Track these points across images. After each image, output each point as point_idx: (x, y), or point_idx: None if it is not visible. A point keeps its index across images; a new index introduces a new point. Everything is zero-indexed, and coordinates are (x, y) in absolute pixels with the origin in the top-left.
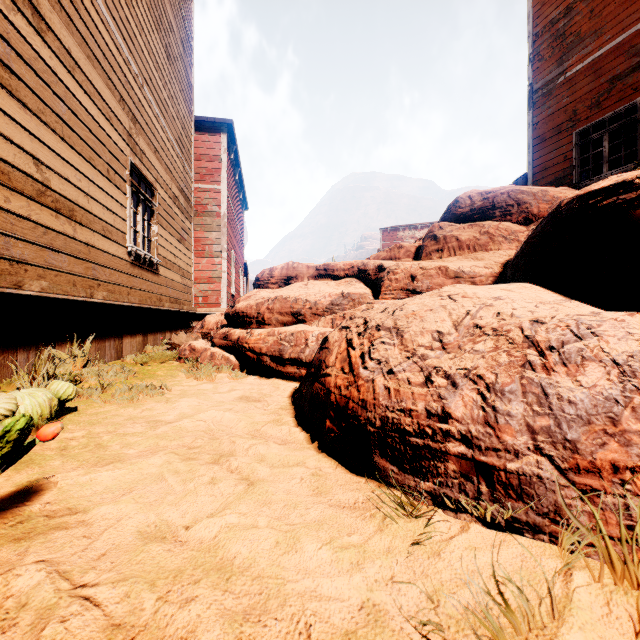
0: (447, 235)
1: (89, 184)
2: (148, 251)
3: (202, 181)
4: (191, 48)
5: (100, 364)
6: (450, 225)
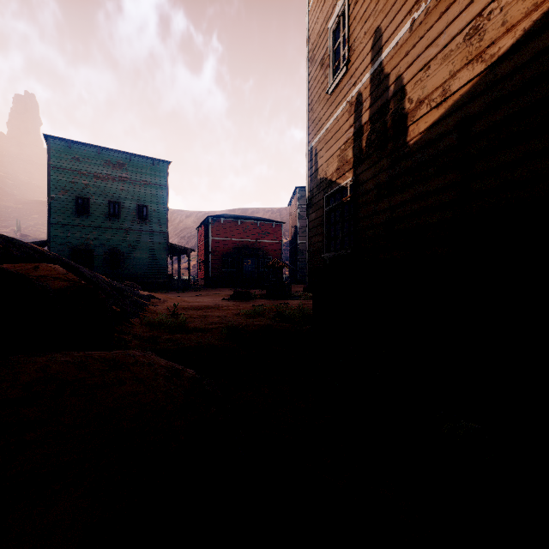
0: None
1: None
2: None
3: None
4: None
5: None
6: None
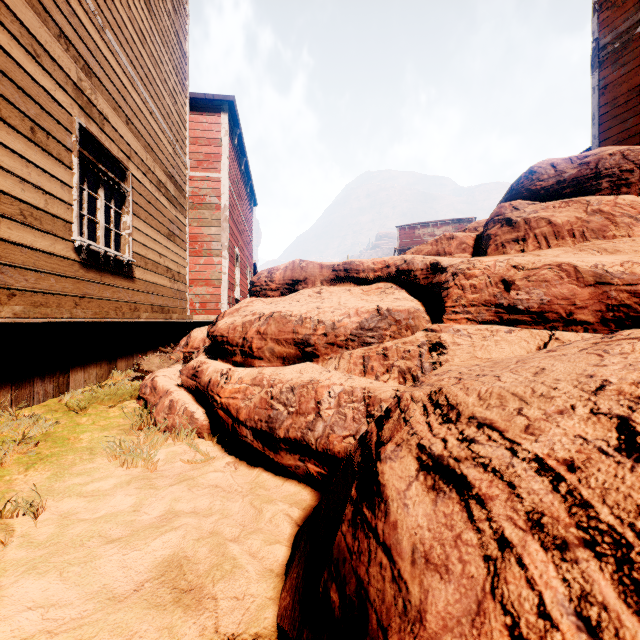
0: (530, 217)
1: None
2: (118, 248)
3: (199, 168)
4: (185, 12)
5: (7, 415)
6: (530, 203)
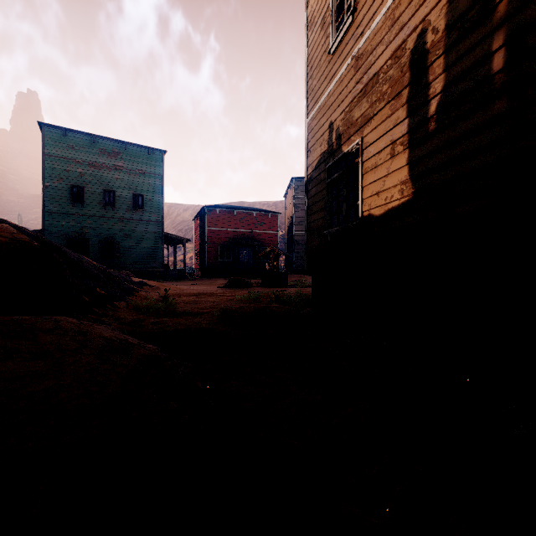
0: None
1: None
2: None
3: None
4: None
5: None
6: None
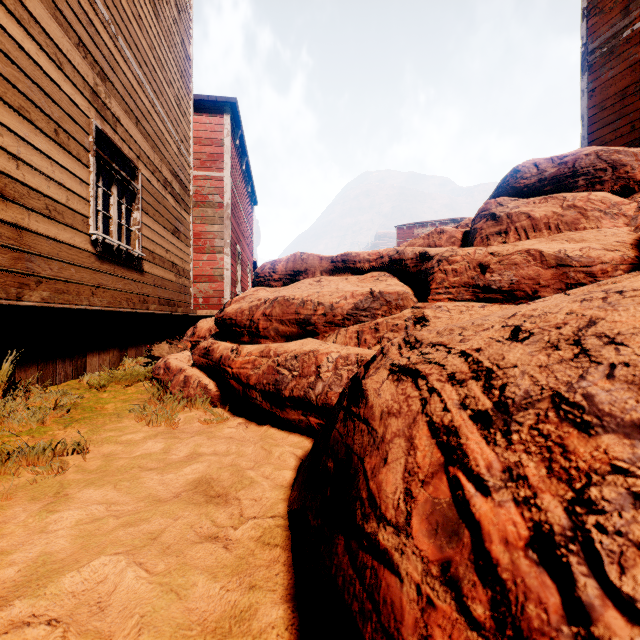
0: (512, 212)
1: (20, 143)
2: (128, 243)
3: (203, 168)
4: (189, 16)
5: (36, 390)
6: (513, 200)
